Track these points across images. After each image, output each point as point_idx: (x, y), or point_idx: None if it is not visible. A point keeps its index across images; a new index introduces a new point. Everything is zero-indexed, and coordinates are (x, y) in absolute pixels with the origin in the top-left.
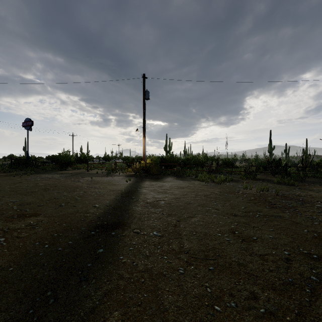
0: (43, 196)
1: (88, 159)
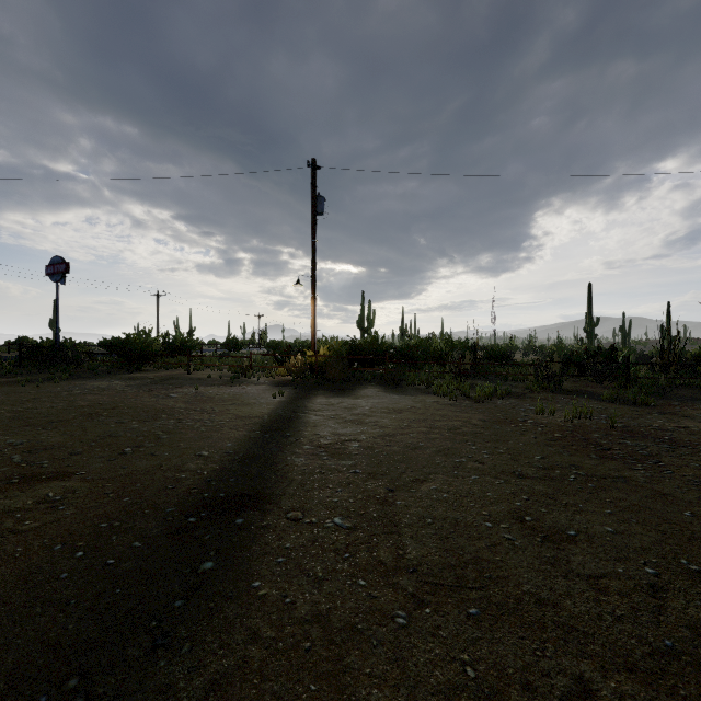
0: (83, 431)
1: (190, 347)
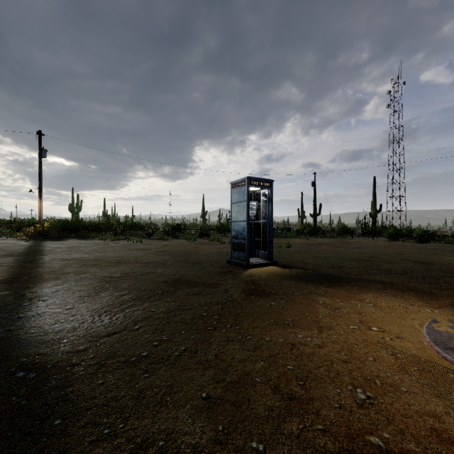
0: None
1: None
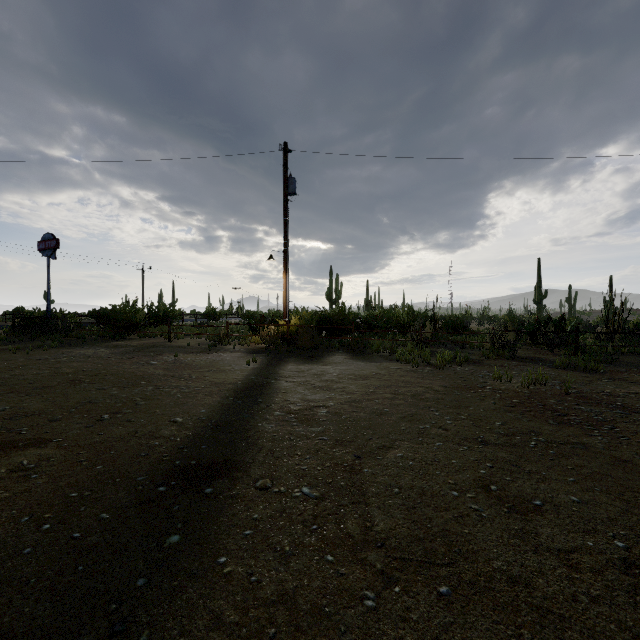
0: (65, 397)
1: (172, 317)
